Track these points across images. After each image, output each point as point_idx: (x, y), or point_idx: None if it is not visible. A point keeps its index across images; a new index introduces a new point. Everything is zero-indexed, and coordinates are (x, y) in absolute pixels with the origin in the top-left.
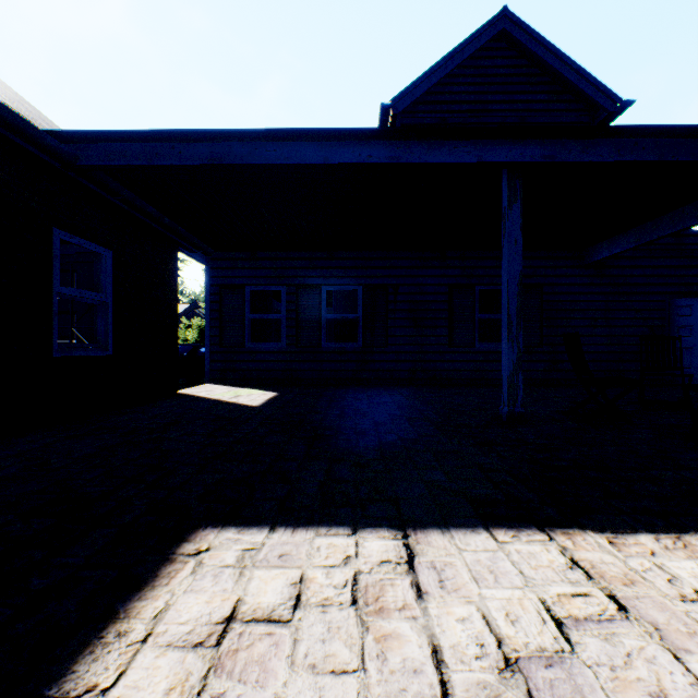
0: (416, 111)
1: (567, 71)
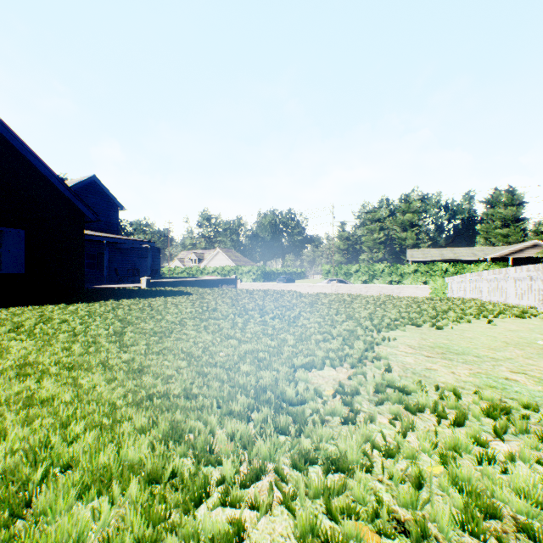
0: None
1: (112, 197)
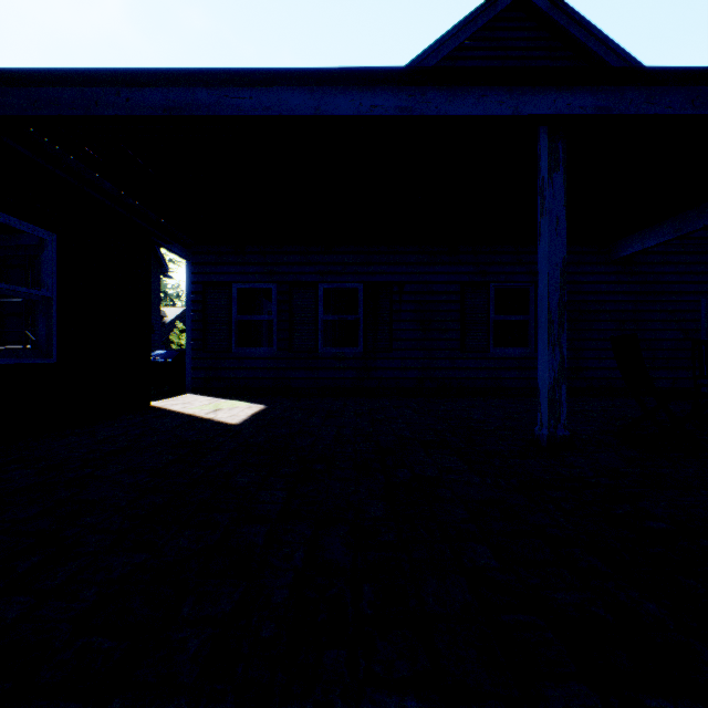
0: None
1: (593, 43)
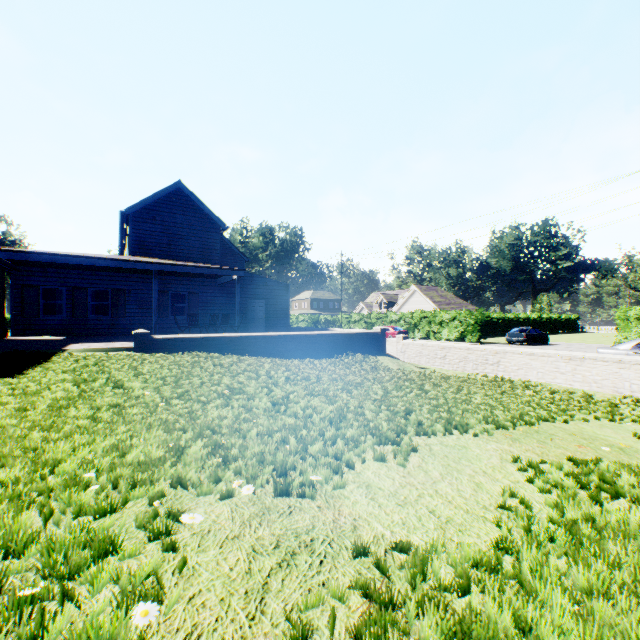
0: (140, 212)
1: (207, 210)
